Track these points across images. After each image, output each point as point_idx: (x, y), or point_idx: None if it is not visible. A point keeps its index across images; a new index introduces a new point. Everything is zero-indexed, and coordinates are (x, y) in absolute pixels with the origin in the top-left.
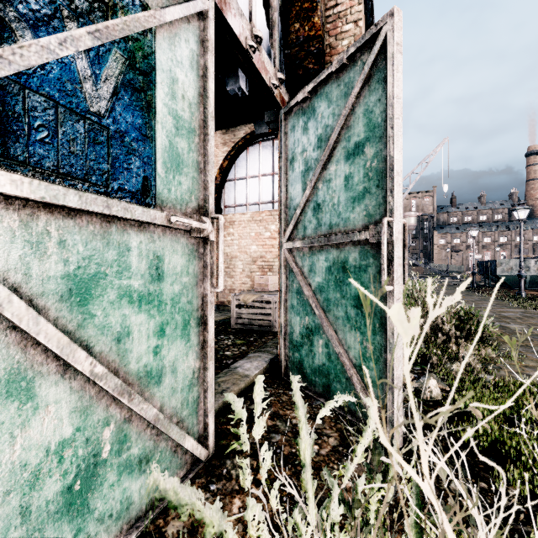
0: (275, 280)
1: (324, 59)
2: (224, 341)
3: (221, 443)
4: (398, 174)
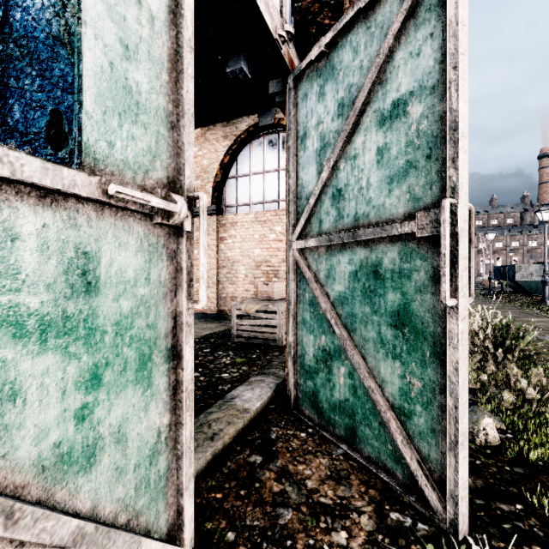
0: (281, 287)
1: (343, 14)
2: (221, 359)
3: (205, 527)
4: (463, 135)
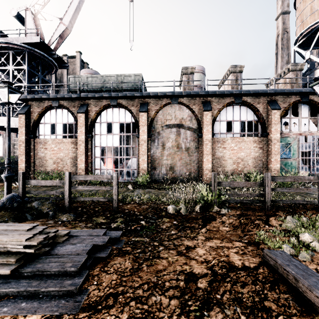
0: None
1: None
2: None
3: None
4: None
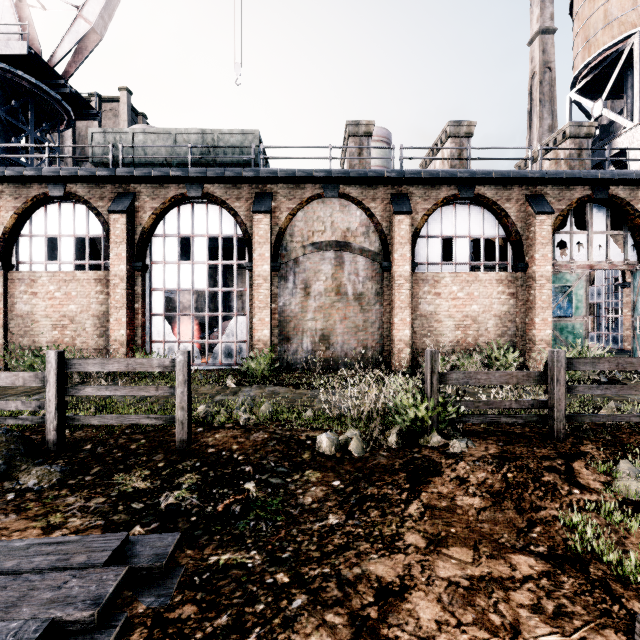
0: None
1: None
2: None
3: None
4: None
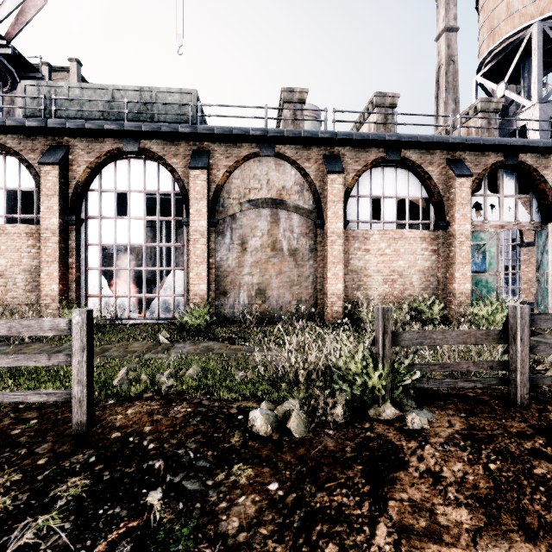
0: None
1: None
2: None
3: None
4: (550, 261)
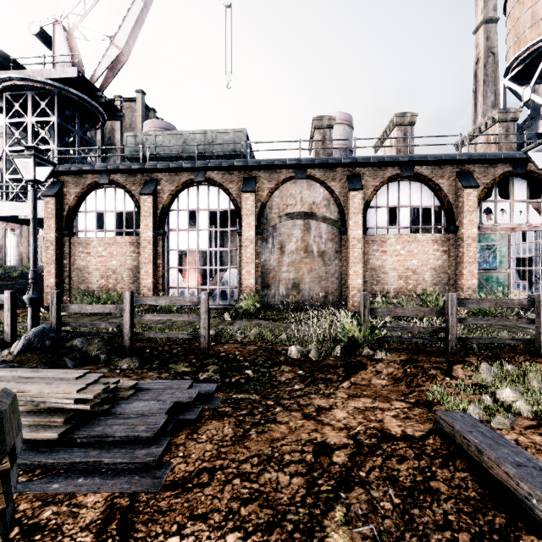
0: None
1: None
2: None
3: None
4: None
